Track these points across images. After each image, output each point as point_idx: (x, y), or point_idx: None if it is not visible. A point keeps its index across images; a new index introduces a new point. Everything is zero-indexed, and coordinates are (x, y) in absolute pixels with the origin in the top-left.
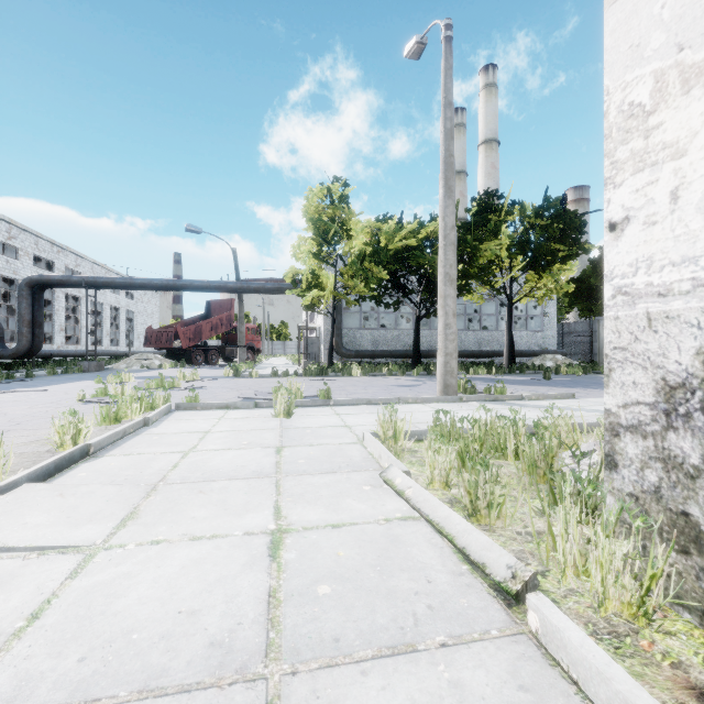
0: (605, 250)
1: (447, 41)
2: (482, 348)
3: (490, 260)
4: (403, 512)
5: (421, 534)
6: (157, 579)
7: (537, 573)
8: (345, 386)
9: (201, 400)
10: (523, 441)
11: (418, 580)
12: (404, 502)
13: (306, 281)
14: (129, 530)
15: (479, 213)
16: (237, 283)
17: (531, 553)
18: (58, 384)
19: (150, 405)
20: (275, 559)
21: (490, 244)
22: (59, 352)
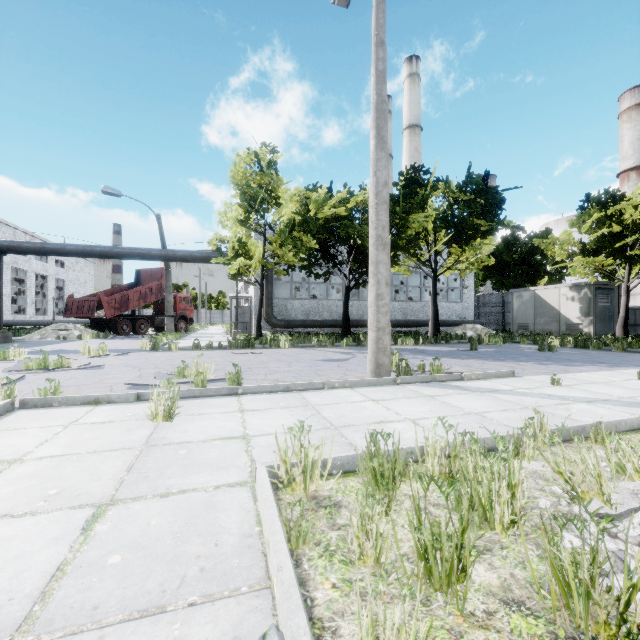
0: None
1: None
2: (407, 317)
3: (416, 232)
4: None
5: None
6: None
7: None
8: (268, 362)
9: (77, 388)
10: (520, 497)
11: None
12: None
13: (233, 249)
14: None
15: (406, 187)
16: (161, 250)
17: None
18: None
19: None
20: None
21: (418, 215)
22: None
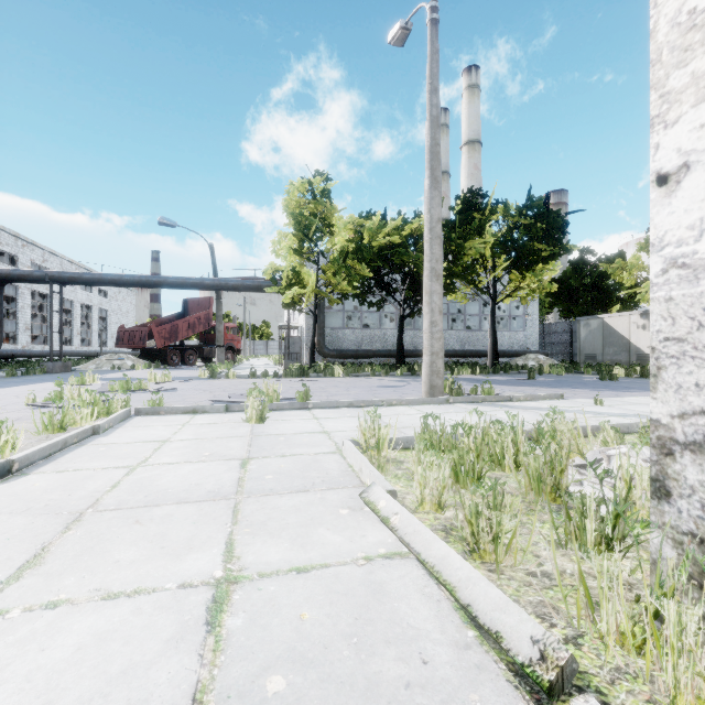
0: (651, 211)
1: (433, 24)
2: (465, 348)
3: (474, 259)
4: (387, 545)
5: (411, 579)
6: (33, 673)
7: (567, 641)
8: (327, 387)
9: (168, 404)
10: (522, 450)
11: (409, 659)
12: (389, 531)
13: (286, 278)
14: (21, 585)
15: (463, 212)
16: (214, 280)
17: (554, 607)
18: (13, 386)
19: (106, 410)
20: (214, 629)
21: (474, 242)
22: (23, 352)
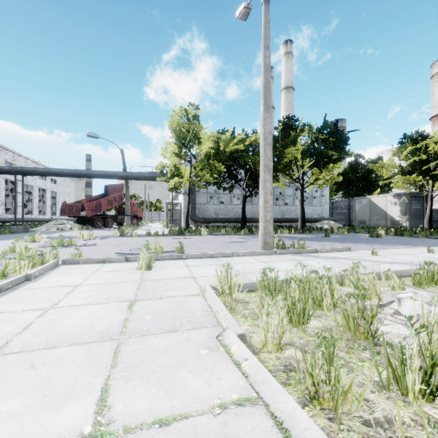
0: None
1: (266, 2)
2: (284, 216)
3: (290, 160)
4: (239, 389)
5: (262, 432)
6: None
7: None
8: (196, 243)
9: (87, 255)
10: (336, 295)
11: None
12: (240, 372)
13: (170, 171)
14: None
15: (283, 130)
16: (124, 172)
17: None
18: None
19: (40, 261)
20: None
21: (291, 149)
22: None
